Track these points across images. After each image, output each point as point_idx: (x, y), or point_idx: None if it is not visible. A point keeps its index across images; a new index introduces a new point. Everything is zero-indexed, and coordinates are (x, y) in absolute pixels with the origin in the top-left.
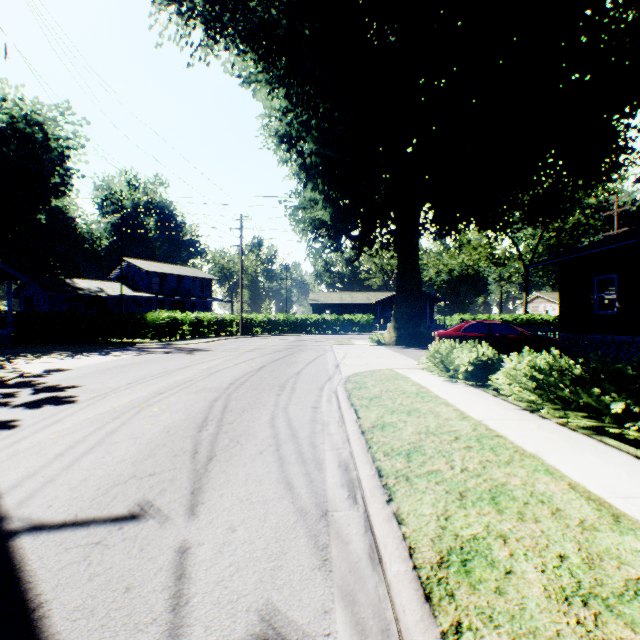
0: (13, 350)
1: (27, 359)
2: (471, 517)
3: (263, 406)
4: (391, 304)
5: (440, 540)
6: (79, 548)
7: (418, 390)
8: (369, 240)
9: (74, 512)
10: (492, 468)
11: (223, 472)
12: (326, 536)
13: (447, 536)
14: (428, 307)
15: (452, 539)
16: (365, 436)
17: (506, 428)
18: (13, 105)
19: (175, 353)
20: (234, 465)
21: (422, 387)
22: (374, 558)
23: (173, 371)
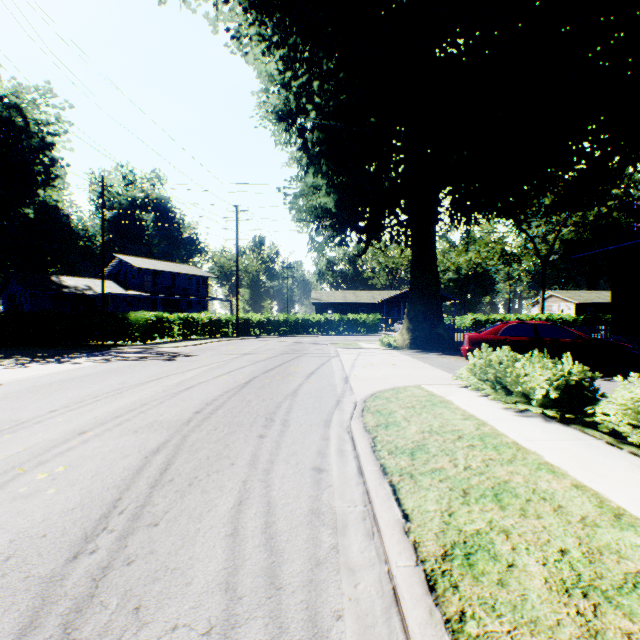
0: None
1: None
2: None
3: (230, 466)
4: (397, 303)
5: None
6: None
7: (479, 430)
8: (377, 231)
9: None
10: None
11: None
12: None
13: None
14: None
15: None
16: (442, 607)
17: None
18: None
19: (151, 359)
20: None
21: (481, 423)
22: None
23: (129, 388)
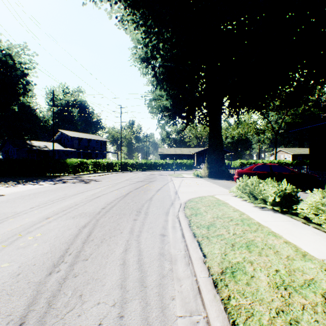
0: None
1: None
2: None
3: (120, 234)
4: (202, 154)
5: None
6: None
7: (241, 216)
8: (192, 118)
9: None
10: None
11: None
12: None
13: None
14: None
15: None
16: (220, 294)
17: None
18: None
19: (78, 183)
20: None
21: (242, 213)
22: None
23: (68, 197)
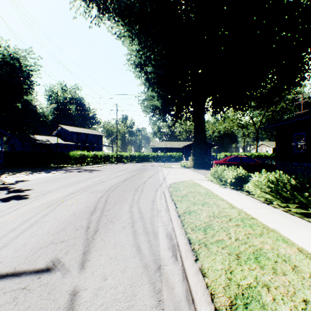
0: (2, 170)
1: (8, 175)
2: (245, 271)
3: (126, 200)
4: (190, 147)
5: (229, 288)
6: (12, 292)
7: (206, 192)
8: (180, 116)
9: (14, 266)
10: (252, 238)
11: (102, 240)
12: (160, 283)
13: (233, 285)
14: (208, 149)
15: (236, 287)
16: (180, 218)
17: (256, 213)
18: (4, 49)
19: (83, 172)
20: (108, 235)
21: (208, 190)
22: (189, 299)
23: (81, 181)
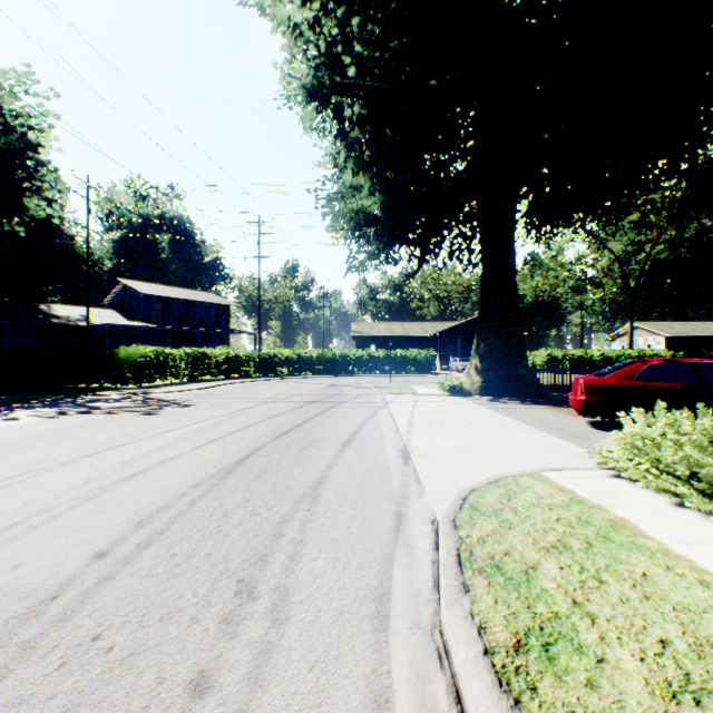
0: None
1: None
2: None
3: None
4: (453, 337)
5: None
6: None
7: None
8: (434, 244)
9: None
10: None
11: None
12: None
13: None
14: None
15: None
16: None
17: None
18: None
19: (125, 412)
20: None
21: None
22: None
23: (32, 474)
